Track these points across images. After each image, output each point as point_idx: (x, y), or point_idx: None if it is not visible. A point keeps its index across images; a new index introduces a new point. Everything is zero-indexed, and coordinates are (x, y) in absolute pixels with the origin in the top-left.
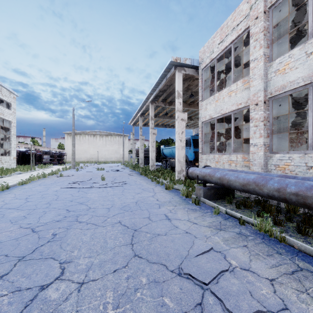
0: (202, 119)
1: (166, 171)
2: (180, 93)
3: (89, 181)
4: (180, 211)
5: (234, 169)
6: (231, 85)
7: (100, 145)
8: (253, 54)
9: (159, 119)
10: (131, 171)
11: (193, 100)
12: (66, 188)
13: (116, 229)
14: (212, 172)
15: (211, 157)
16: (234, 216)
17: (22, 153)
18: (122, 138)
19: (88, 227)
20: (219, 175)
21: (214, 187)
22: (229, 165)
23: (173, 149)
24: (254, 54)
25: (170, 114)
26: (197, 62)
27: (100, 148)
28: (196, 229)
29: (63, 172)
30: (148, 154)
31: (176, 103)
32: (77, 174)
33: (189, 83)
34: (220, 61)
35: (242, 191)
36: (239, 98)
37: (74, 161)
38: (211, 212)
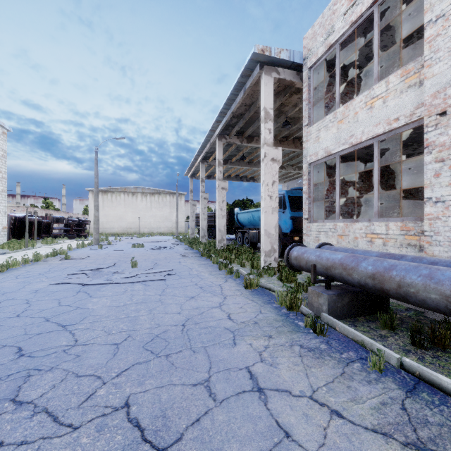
0: (310, 157)
1: (243, 250)
2: (270, 113)
3: (108, 269)
4: (285, 357)
5: (394, 254)
6: (373, 87)
7: (142, 208)
8: (433, 7)
9: (232, 166)
10: (186, 249)
11: (288, 133)
12: (59, 285)
13: (103, 447)
14: (350, 261)
15: (327, 226)
16: (430, 381)
17: (19, 220)
18: (176, 198)
19: (25, 434)
20: (372, 269)
21: (348, 289)
22: (368, 242)
23: (254, 213)
24: (434, 7)
25: (249, 158)
26: (300, 57)
27: (142, 213)
28: (350, 449)
29: (76, 252)
30: (214, 222)
31: (262, 130)
32: (96, 254)
33: (283, 102)
34: (343, 52)
35: (447, 315)
36: (394, 108)
37: (97, 233)
38: (358, 359)
